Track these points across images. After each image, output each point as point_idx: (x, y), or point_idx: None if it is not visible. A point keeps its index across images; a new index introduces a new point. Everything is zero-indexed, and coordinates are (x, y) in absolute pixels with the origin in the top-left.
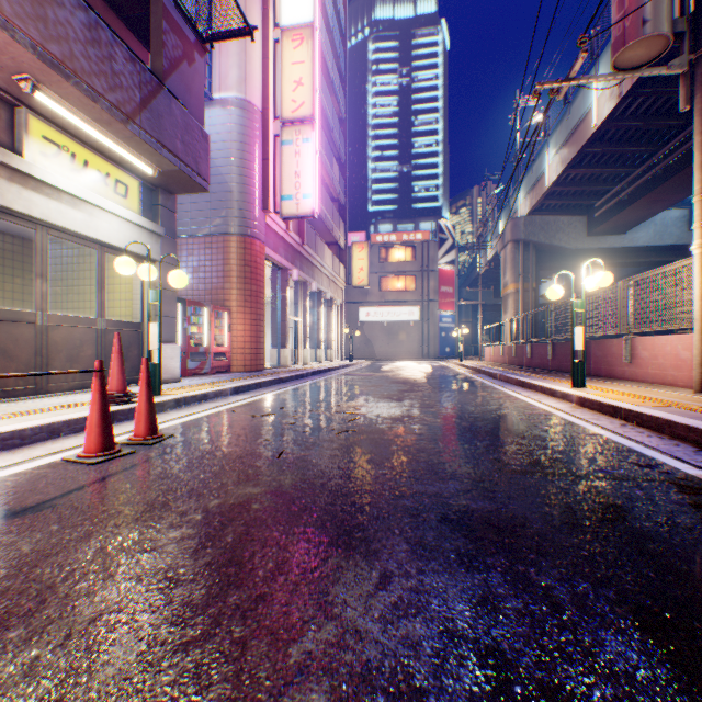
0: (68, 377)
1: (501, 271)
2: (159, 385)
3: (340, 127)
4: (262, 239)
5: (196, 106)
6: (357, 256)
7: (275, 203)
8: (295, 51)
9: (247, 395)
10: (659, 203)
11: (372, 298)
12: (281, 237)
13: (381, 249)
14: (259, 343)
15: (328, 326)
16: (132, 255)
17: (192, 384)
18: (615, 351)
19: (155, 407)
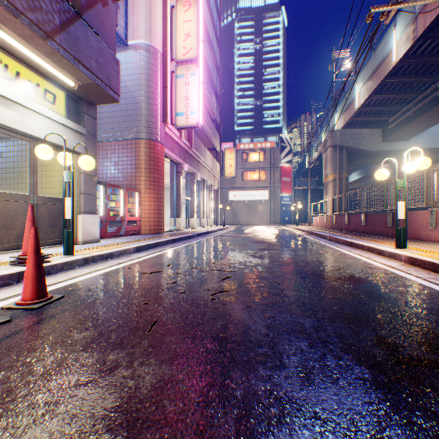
0: (3, 240)
1: (323, 166)
2: (72, 247)
3: (217, 73)
4: (162, 142)
5: (109, 38)
6: (227, 157)
7: (172, 118)
8: (185, 13)
9: (146, 253)
10: (435, 118)
11: (237, 185)
12: (176, 142)
13: (243, 153)
14: (160, 214)
15: (209, 203)
16: (59, 147)
17: (106, 244)
18: (421, 220)
19: (43, 272)
